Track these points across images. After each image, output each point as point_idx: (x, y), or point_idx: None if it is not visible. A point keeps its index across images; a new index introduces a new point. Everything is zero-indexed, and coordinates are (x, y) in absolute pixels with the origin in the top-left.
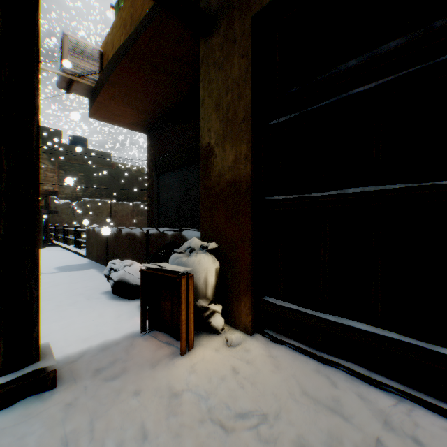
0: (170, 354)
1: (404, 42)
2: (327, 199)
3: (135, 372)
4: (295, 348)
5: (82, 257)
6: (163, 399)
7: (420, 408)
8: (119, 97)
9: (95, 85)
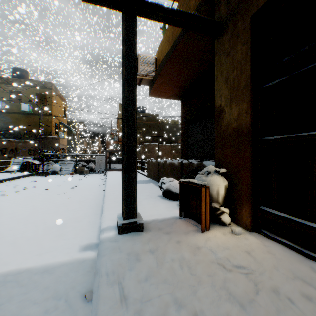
0: (195, 230)
1: None
2: (312, 137)
3: (177, 233)
4: (285, 245)
5: (145, 176)
6: (192, 248)
7: None
8: (165, 82)
9: (152, 78)
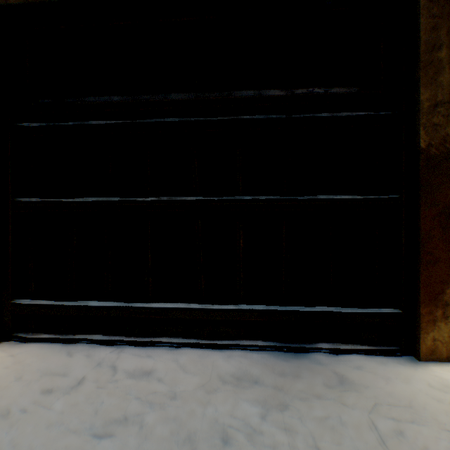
0: None
1: (126, 100)
2: (73, 204)
3: None
4: (47, 340)
5: None
6: None
7: (129, 347)
8: None
9: None
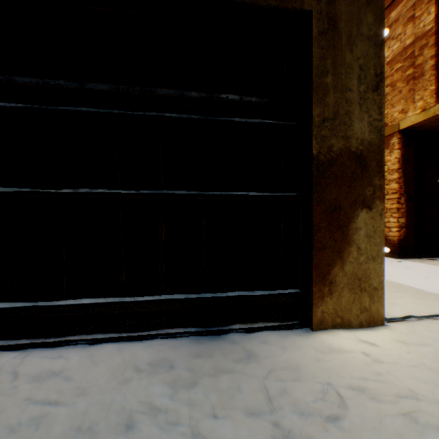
0: None
1: (36, 83)
2: None
3: None
4: None
5: None
6: None
7: (40, 349)
8: None
9: None
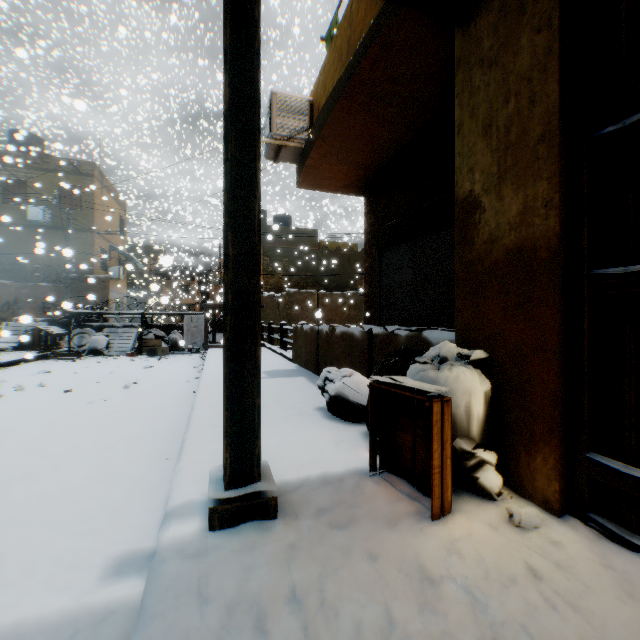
0: (414, 513)
1: None
2: None
3: (367, 526)
4: None
5: (288, 361)
6: (412, 579)
7: None
8: (331, 154)
9: (304, 145)
